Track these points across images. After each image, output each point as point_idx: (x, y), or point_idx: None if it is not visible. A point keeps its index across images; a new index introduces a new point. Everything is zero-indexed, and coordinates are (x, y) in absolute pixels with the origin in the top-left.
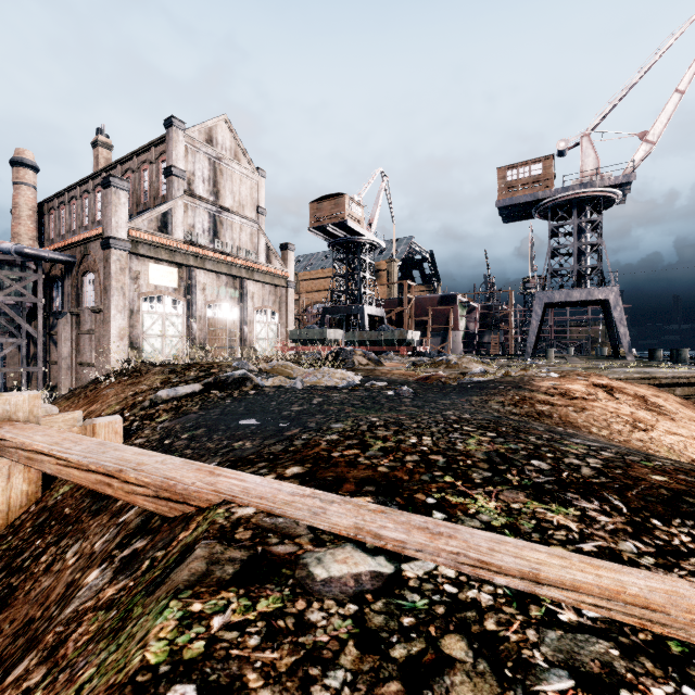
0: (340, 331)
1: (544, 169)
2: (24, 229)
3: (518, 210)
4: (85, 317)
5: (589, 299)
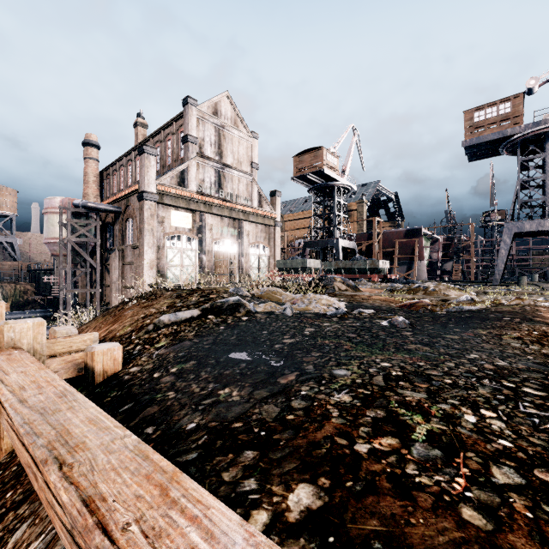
0: (318, 261)
1: (513, 107)
2: (91, 190)
3: (484, 148)
4: (127, 252)
5: None
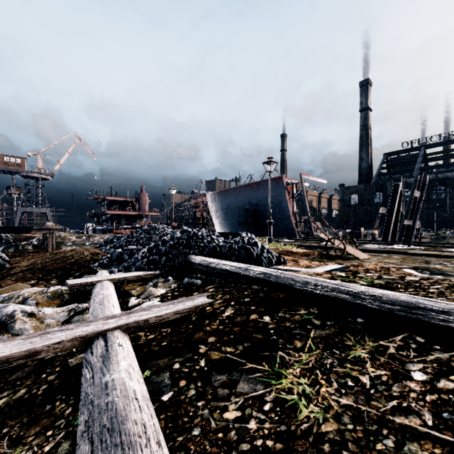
0: None
1: (22, 162)
2: None
3: (10, 171)
4: None
5: (40, 212)
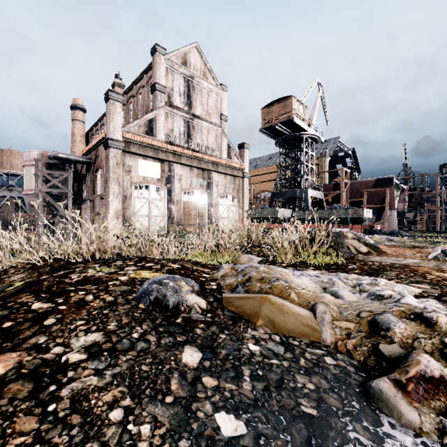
0: (289, 211)
1: None
2: (77, 149)
3: None
4: (96, 202)
5: None
